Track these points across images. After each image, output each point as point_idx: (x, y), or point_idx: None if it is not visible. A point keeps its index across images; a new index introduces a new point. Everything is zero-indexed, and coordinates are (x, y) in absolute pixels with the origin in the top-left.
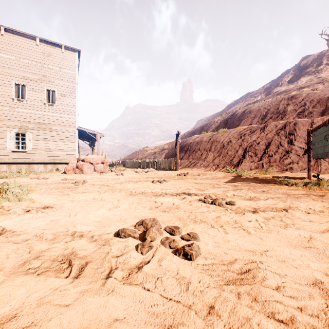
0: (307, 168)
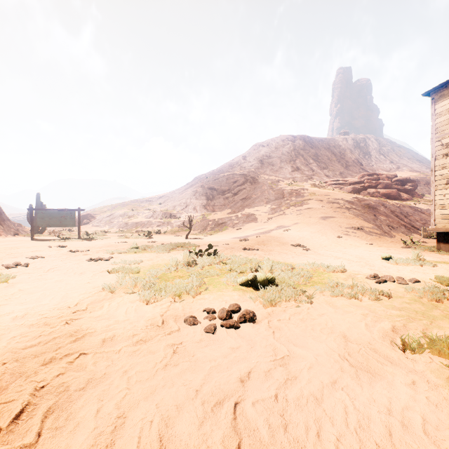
0: (32, 233)
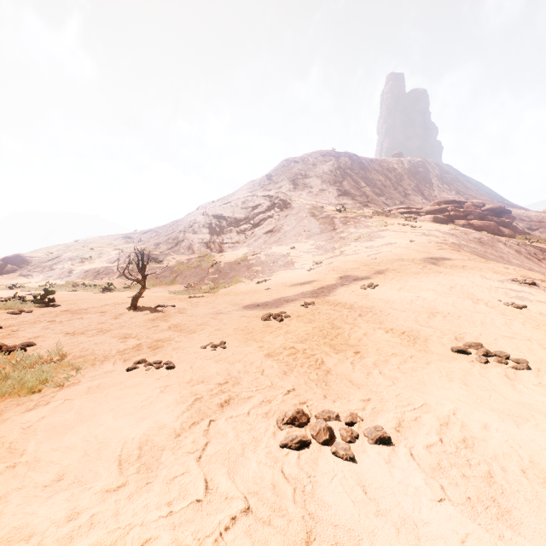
0: None
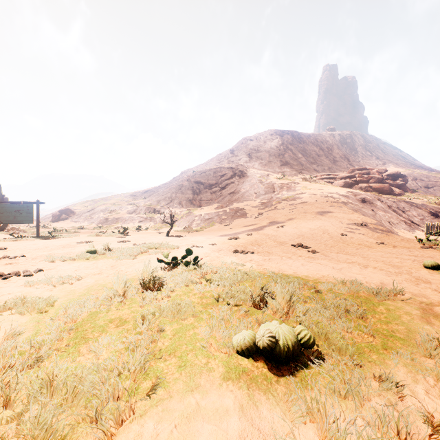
0: None
